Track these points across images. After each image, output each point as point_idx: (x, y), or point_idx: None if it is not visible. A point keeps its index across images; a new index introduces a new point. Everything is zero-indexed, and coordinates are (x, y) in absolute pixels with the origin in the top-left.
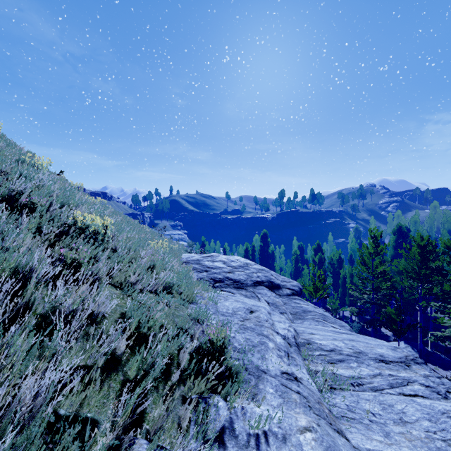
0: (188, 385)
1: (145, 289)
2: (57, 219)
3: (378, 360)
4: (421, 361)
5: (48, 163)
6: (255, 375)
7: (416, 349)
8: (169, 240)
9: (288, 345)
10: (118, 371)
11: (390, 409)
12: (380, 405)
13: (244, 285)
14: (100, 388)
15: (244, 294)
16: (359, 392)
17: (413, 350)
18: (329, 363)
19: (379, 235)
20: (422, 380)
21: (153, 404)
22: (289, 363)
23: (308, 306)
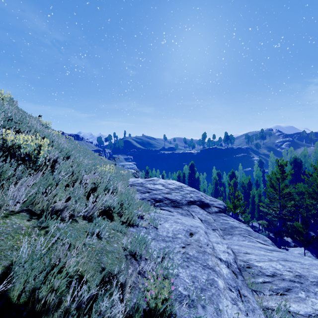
0: None
1: (76, 215)
2: None
3: None
4: None
5: (8, 96)
6: None
7: (314, 255)
8: (121, 168)
9: (234, 276)
10: None
11: None
12: None
13: (179, 204)
14: None
15: (181, 213)
16: None
17: (312, 255)
18: (278, 295)
19: (284, 164)
20: None
21: None
22: (245, 310)
23: (234, 223)
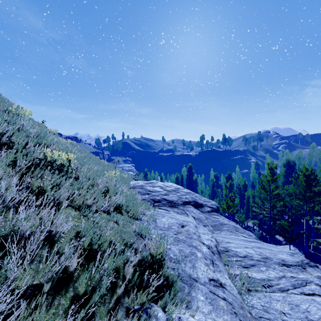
0: (131, 297)
1: (99, 209)
2: (29, 154)
3: (281, 264)
4: (313, 265)
5: (29, 113)
6: (188, 284)
7: (302, 251)
8: (121, 171)
9: (212, 254)
10: (69, 287)
11: (297, 309)
12: (289, 305)
13: (176, 204)
14: (50, 307)
15: (176, 211)
16: (270, 293)
17: (300, 252)
18: (244, 268)
19: (274, 167)
20: (317, 281)
21: (99, 318)
22: (214, 270)
23: (224, 220)
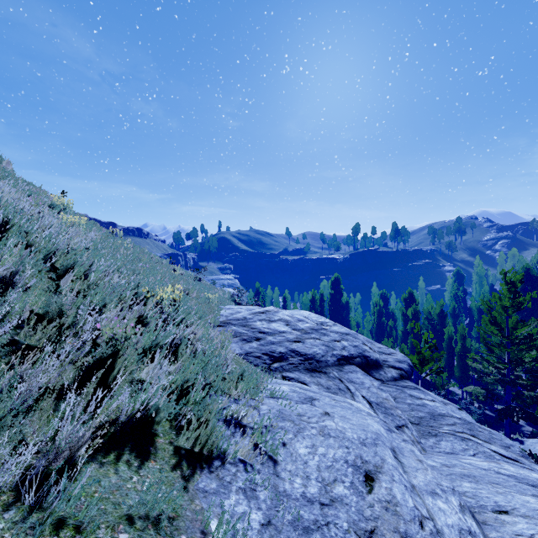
0: None
1: None
2: None
3: None
4: None
5: None
6: None
7: None
8: (211, 286)
9: None
10: None
11: None
12: None
13: (322, 365)
14: None
15: (325, 386)
16: None
17: None
18: None
19: (518, 280)
20: None
21: None
22: None
23: (435, 404)
